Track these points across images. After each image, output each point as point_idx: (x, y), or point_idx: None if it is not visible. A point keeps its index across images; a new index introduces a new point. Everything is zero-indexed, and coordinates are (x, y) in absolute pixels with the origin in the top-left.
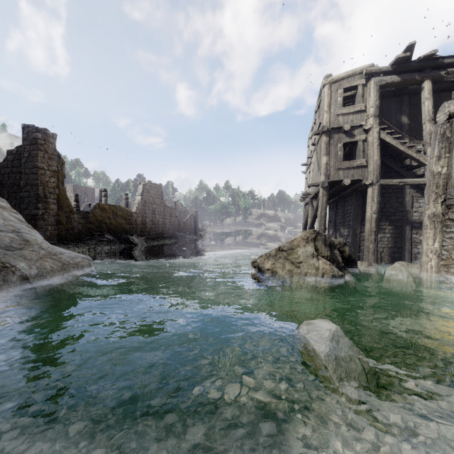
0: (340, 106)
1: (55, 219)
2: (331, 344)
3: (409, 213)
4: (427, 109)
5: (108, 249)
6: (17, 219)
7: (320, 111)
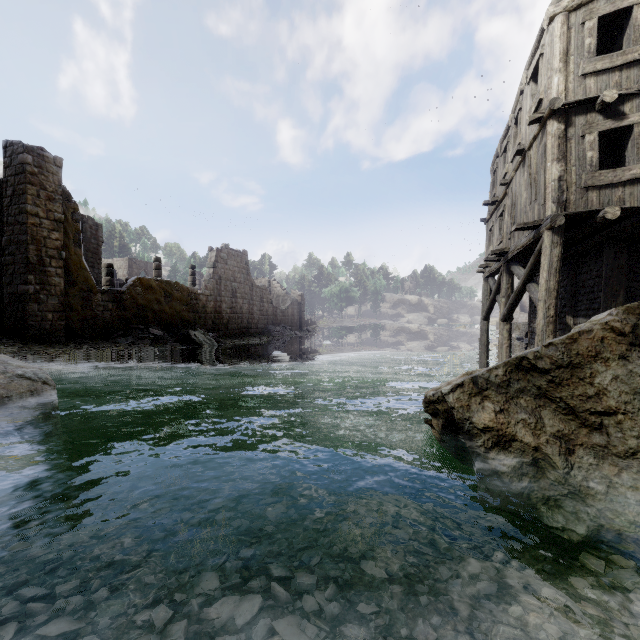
0: (589, 55)
1: (61, 301)
2: None
3: None
4: None
5: (150, 352)
6: None
7: (541, 77)
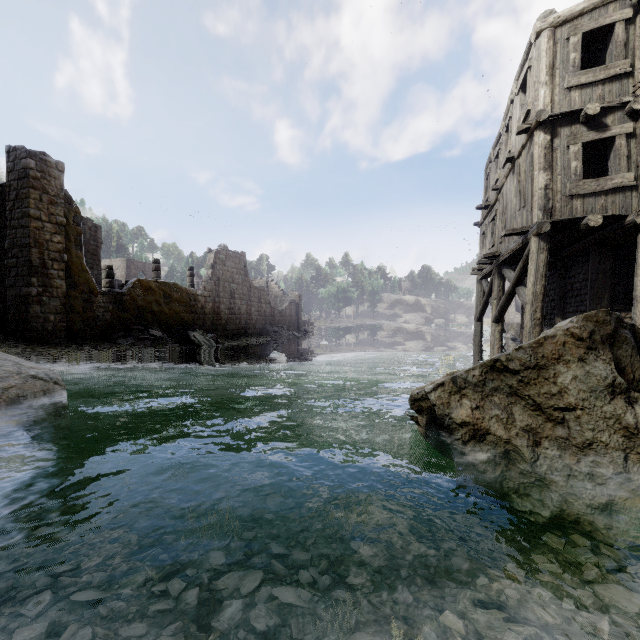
0: (574, 69)
1: (63, 303)
2: None
3: None
4: None
5: (150, 353)
6: None
7: (529, 89)
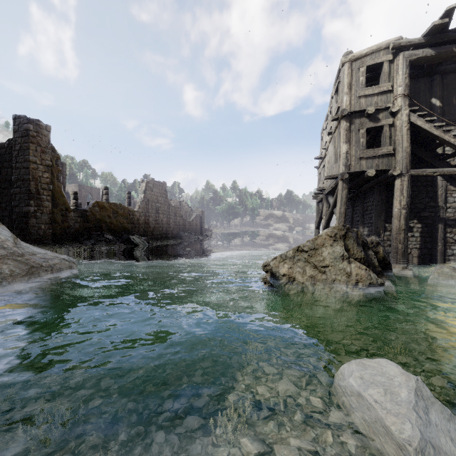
0: (362, 86)
1: (49, 217)
2: (421, 423)
3: (442, 209)
4: None
5: (107, 249)
6: None
7: (339, 94)
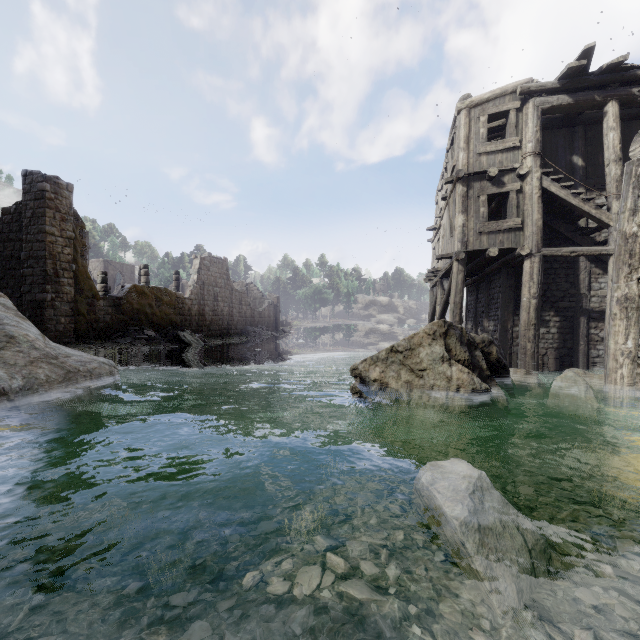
0: (483, 140)
1: (71, 307)
2: (472, 504)
3: (585, 297)
4: (612, 144)
5: (148, 350)
6: (1, 305)
7: (454, 149)
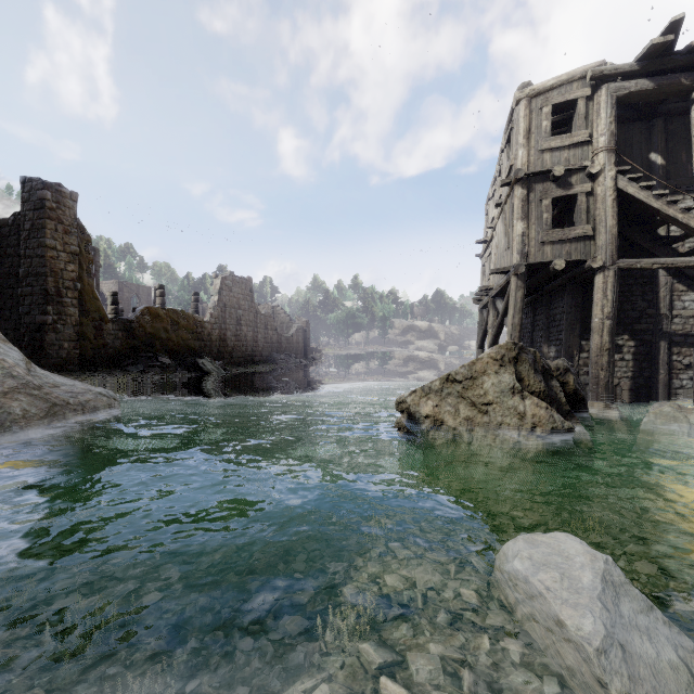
0: (546, 135)
1: (76, 331)
2: (607, 616)
3: (665, 318)
4: None
5: (162, 379)
6: None
7: (512, 147)
